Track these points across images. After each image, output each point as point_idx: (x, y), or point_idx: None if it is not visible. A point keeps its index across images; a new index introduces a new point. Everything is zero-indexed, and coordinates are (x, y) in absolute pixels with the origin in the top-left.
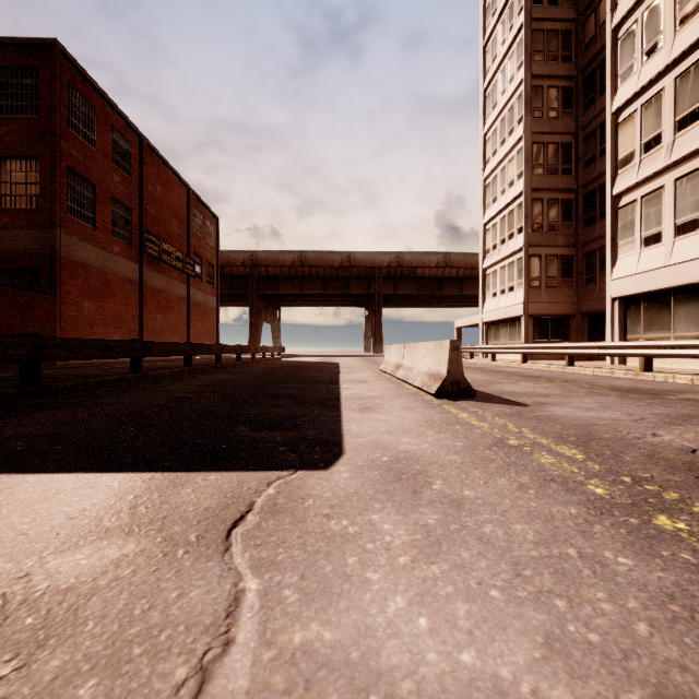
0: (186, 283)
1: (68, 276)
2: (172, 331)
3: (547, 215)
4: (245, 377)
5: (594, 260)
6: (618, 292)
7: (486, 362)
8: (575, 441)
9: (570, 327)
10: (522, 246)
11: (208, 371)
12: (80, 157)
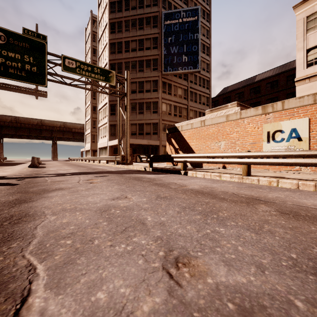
0: None
1: None
2: None
3: (97, 124)
4: None
5: None
6: (98, 147)
7: (78, 161)
8: None
9: None
10: (90, 132)
11: None
12: None
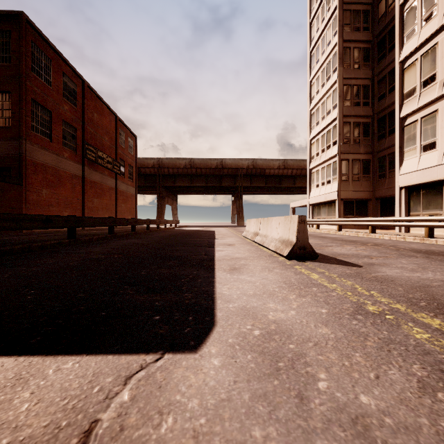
0: (114, 178)
1: (31, 172)
2: (104, 210)
3: (353, 133)
4: (148, 241)
5: (385, 162)
6: (404, 183)
7: (313, 230)
8: (428, 307)
9: (368, 207)
10: (336, 153)
11: (124, 237)
12: (40, 92)
